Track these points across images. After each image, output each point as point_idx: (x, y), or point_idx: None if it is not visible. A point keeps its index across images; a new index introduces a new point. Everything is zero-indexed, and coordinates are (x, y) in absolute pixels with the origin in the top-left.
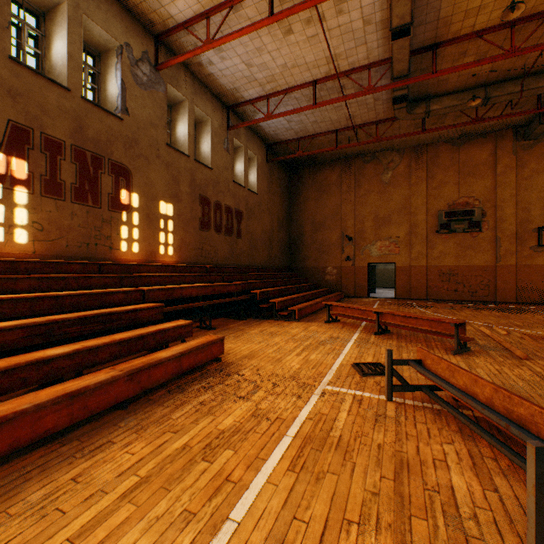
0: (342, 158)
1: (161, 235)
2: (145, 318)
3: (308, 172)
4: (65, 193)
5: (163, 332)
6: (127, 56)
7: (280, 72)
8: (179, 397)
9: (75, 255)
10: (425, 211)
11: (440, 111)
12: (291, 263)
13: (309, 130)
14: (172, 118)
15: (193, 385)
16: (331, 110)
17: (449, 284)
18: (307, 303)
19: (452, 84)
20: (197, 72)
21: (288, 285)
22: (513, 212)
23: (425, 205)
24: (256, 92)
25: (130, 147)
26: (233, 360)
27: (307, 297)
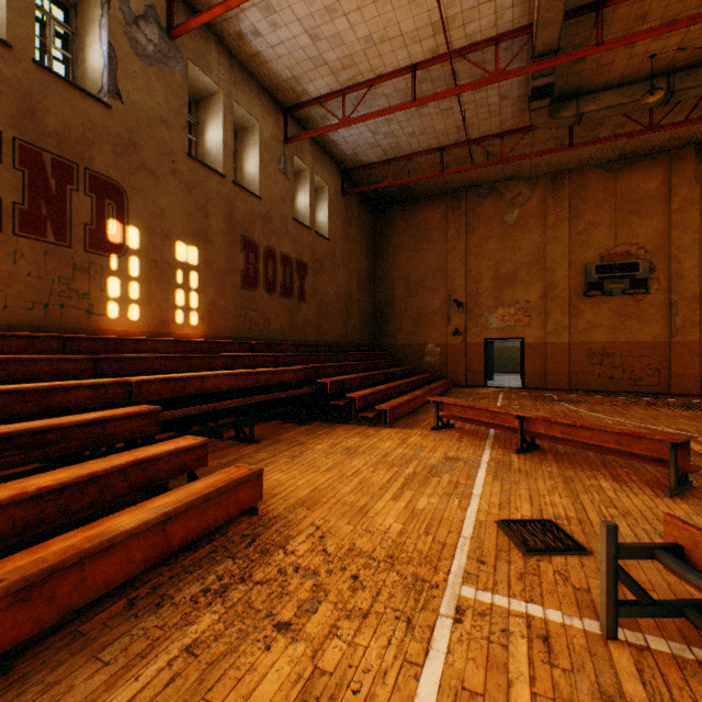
0: (449, 191)
1: (177, 293)
2: (123, 434)
3: (401, 212)
4: (0, 218)
5: (146, 465)
6: (120, 7)
7: (363, 50)
8: (146, 626)
9: (20, 323)
10: (567, 264)
11: (598, 114)
12: (377, 339)
13: (403, 147)
14: (199, 119)
15: (187, 584)
16: (435, 114)
17: (601, 368)
18: (402, 397)
19: (618, 72)
20: (237, 50)
21: (373, 369)
22: (696, 266)
23: (567, 256)
24: (326, 84)
25: (124, 153)
26: (279, 512)
27: (401, 389)
